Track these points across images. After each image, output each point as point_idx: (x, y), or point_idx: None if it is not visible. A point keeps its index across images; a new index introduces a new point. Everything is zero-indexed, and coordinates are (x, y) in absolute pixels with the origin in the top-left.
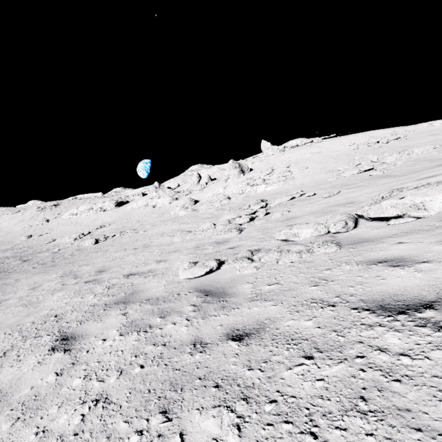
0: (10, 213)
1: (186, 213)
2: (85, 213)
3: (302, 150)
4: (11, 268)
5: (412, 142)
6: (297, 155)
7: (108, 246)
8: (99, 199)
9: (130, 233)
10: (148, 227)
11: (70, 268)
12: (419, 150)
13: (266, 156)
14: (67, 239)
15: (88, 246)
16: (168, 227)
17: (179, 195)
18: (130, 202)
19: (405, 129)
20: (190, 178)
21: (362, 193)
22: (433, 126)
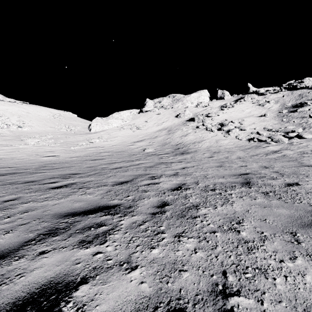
0: None
1: None
2: None
3: (14, 107)
4: None
5: (72, 122)
6: (13, 110)
7: None
8: None
9: None
10: None
11: None
12: (79, 128)
13: None
14: None
15: None
16: None
17: None
18: None
19: (62, 113)
20: None
21: (80, 138)
22: (70, 114)
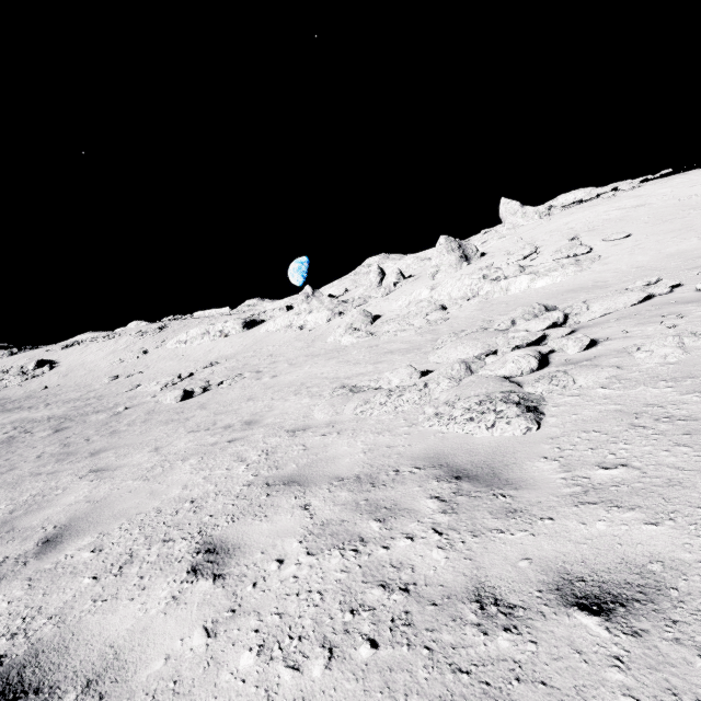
0: (100, 341)
1: (354, 340)
2: (198, 339)
3: (596, 207)
4: (12, 452)
5: None
6: (586, 217)
7: (196, 407)
8: (223, 318)
9: (248, 378)
10: (281, 368)
11: (64, 478)
12: None
13: (512, 228)
14: (153, 387)
15: (168, 406)
16: (315, 370)
17: (344, 307)
18: (267, 322)
19: None
20: (365, 278)
21: None
22: None
